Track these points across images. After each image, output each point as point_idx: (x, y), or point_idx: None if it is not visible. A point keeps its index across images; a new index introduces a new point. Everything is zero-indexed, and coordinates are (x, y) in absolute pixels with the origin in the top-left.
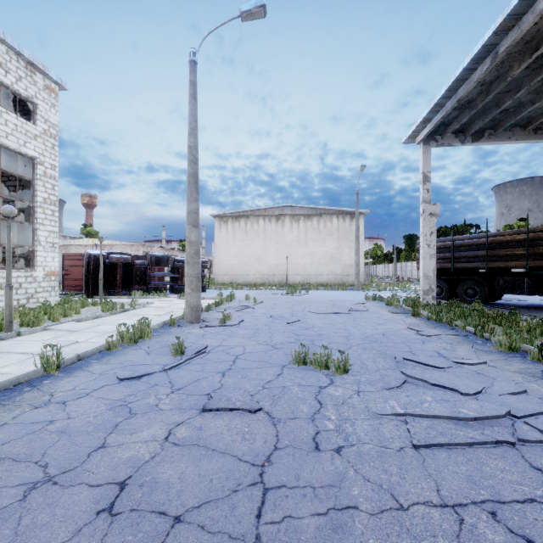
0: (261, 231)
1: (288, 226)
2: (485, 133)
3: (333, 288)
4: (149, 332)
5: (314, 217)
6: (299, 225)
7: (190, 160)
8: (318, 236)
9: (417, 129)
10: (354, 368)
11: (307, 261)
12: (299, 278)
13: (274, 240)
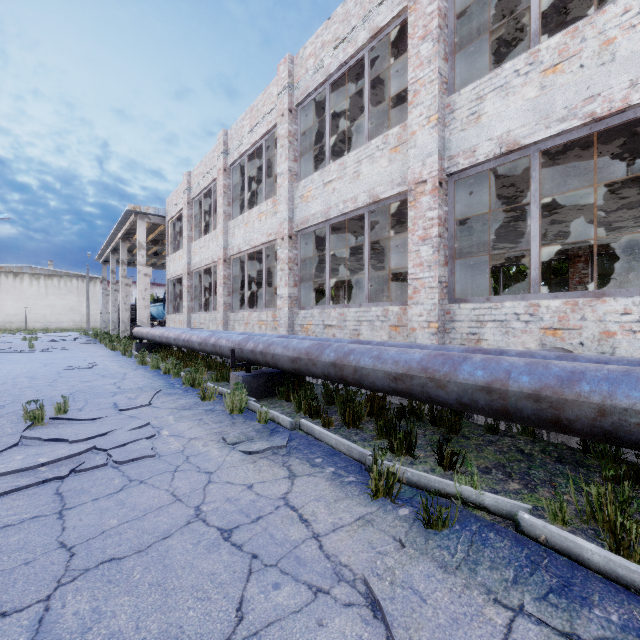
0: None
1: (27, 283)
2: (132, 264)
3: (69, 331)
4: None
5: (55, 277)
6: (40, 282)
7: None
8: (59, 292)
9: (97, 259)
10: (40, 340)
11: (48, 311)
12: (40, 325)
13: (12, 293)
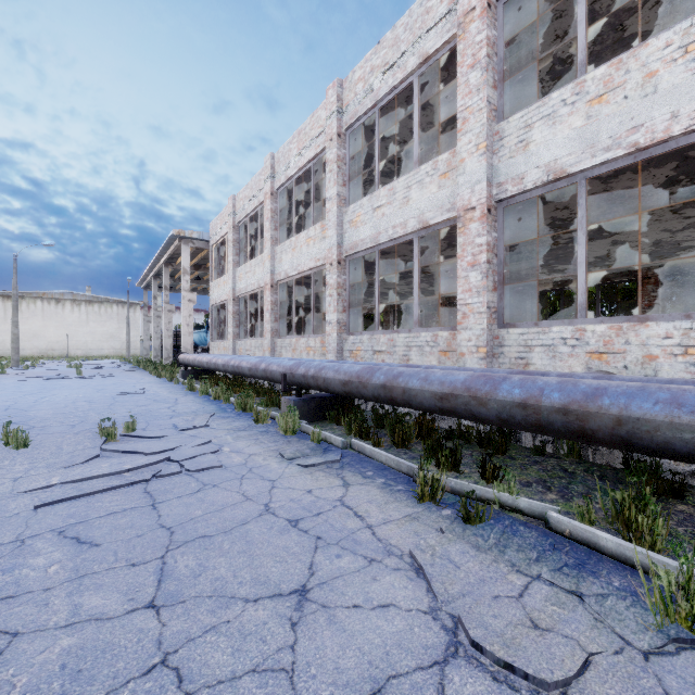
0: (39, 311)
1: (69, 309)
2: (173, 289)
3: (110, 358)
4: (5, 367)
5: (96, 303)
6: (81, 309)
7: (15, 300)
8: (100, 319)
9: (139, 285)
10: (85, 368)
11: (89, 338)
12: (81, 352)
13: (54, 320)
